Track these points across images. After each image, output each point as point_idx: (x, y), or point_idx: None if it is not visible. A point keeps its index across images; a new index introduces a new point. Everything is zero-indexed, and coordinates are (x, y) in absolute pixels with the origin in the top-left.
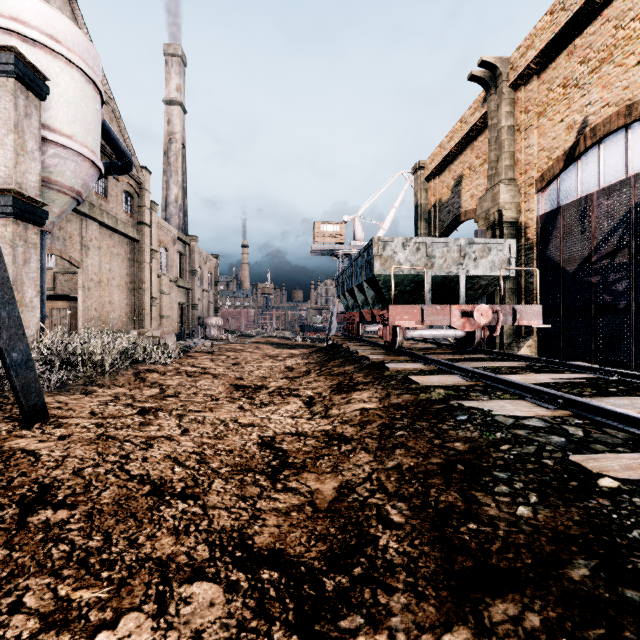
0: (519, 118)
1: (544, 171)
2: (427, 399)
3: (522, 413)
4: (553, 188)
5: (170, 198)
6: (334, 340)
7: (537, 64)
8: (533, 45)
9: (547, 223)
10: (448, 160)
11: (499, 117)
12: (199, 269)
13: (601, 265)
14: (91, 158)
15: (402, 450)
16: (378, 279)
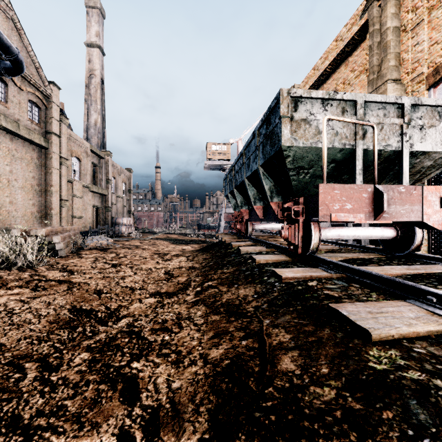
0: (405, 18)
1: (439, 64)
2: None
3: None
4: None
5: (91, 122)
6: (222, 238)
7: None
8: None
9: None
10: (321, 80)
11: (383, 20)
12: (114, 179)
13: None
14: None
15: None
16: (286, 154)
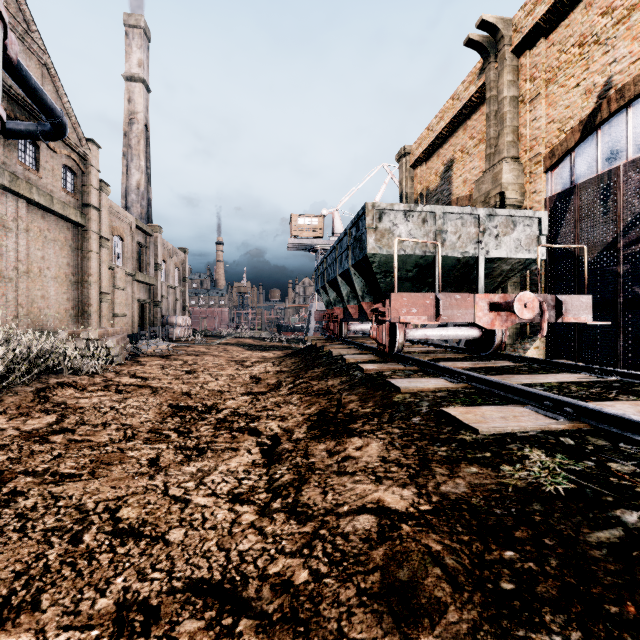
0: (523, 87)
1: (555, 145)
2: (535, 491)
3: None
4: (565, 165)
5: (131, 184)
6: (312, 341)
7: (547, 22)
8: None
9: (558, 206)
10: (437, 143)
11: (500, 87)
12: (164, 263)
13: (630, 251)
14: None
15: None
16: (372, 260)
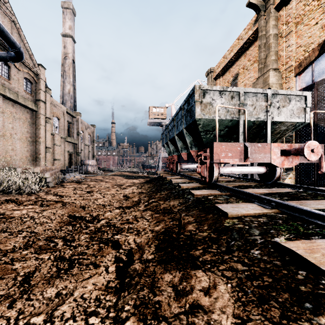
0: (281, 28)
1: (301, 60)
2: None
3: None
4: (308, 71)
5: (65, 91)
6: (160, 174)
7: None
8: None
9: None
10: (229, 65)
11: (267, 28)
12: (82, 132)
13: None
14: None
15: None
16: (198, 123)
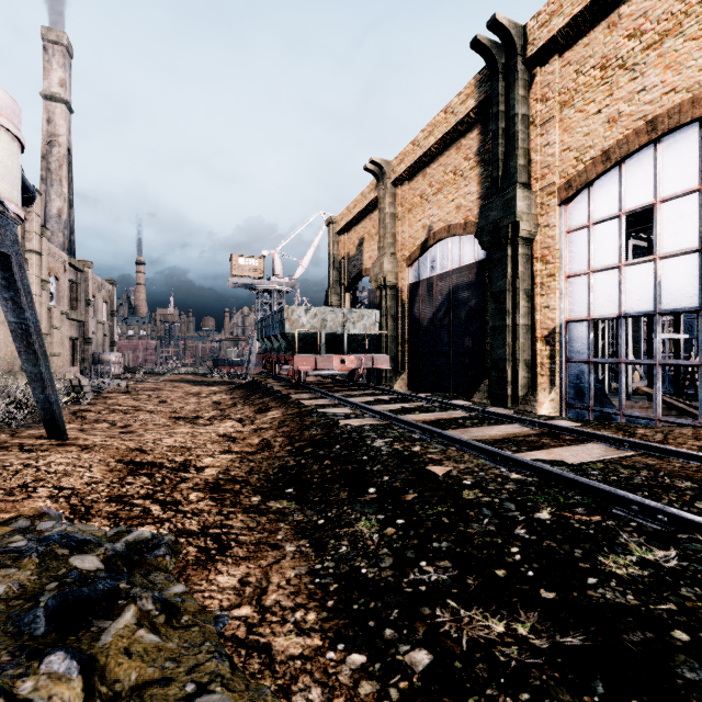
0: (398, 209)
1: (411, 253)
2: (305, 410)
3: (340, 412)
4: (416, 266)
5: (51, 211)
6: (254, 378)
7: (407, 175)
8: (404, 161)
9: (413, 290)
10: (354, 222)
11: (385, 205)
12: (92, 298)
13: (438, 325)
14: (17, 212)
15: (286, 427)
16: (288, 335)
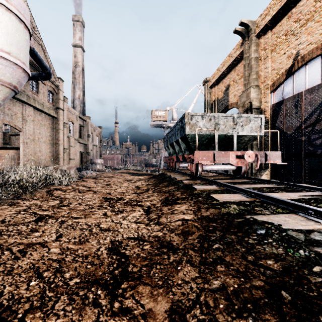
0: (261, 53)
1: (274, 81)
2: (228, 213)
3: (304, 227)
4: (279, 90)
5: (76, 96)
6: (162, 171)
7: (271, 23)
8: (269, 13)
9: (276, 108)
10: (222, 77)
11: (250, 52)
12: (91, 134)
13: (307, 130)
14: (22, 66)
15: (222, 267)
16: (188, 136)
